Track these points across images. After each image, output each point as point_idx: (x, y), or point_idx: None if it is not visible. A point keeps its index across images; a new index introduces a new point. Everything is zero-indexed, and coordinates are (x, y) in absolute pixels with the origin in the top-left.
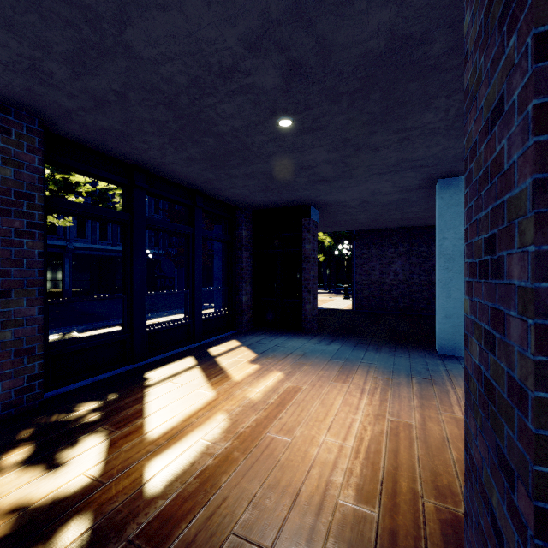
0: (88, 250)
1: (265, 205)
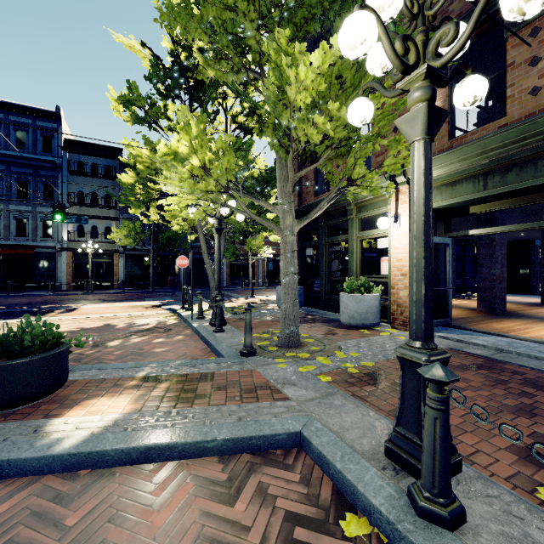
0: (369, 257)
1: (508, 241)
